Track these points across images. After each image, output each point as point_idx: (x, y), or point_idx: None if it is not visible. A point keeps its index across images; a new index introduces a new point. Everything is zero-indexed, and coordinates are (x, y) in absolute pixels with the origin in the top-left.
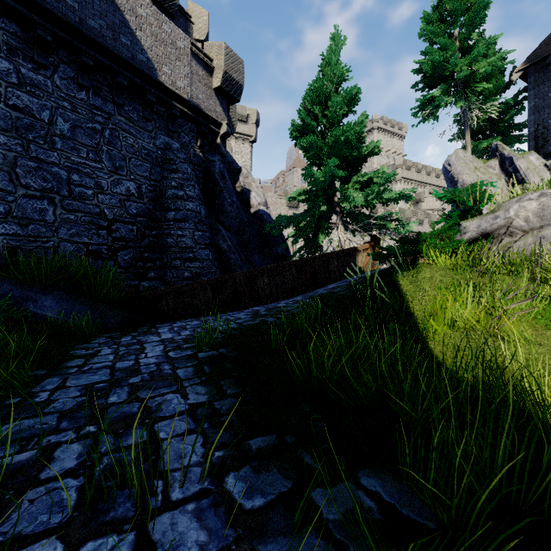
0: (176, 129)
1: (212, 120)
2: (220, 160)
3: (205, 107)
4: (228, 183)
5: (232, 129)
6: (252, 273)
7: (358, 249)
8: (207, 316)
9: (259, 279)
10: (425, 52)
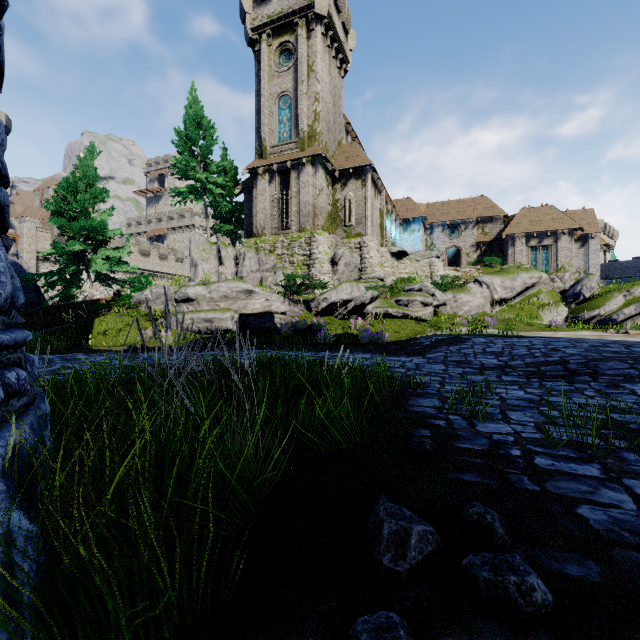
0: None
1: None
2: None
3: None
4: None
5: None
6: None
7: (102, 300)
8: None
9: None
10: (180, 153)
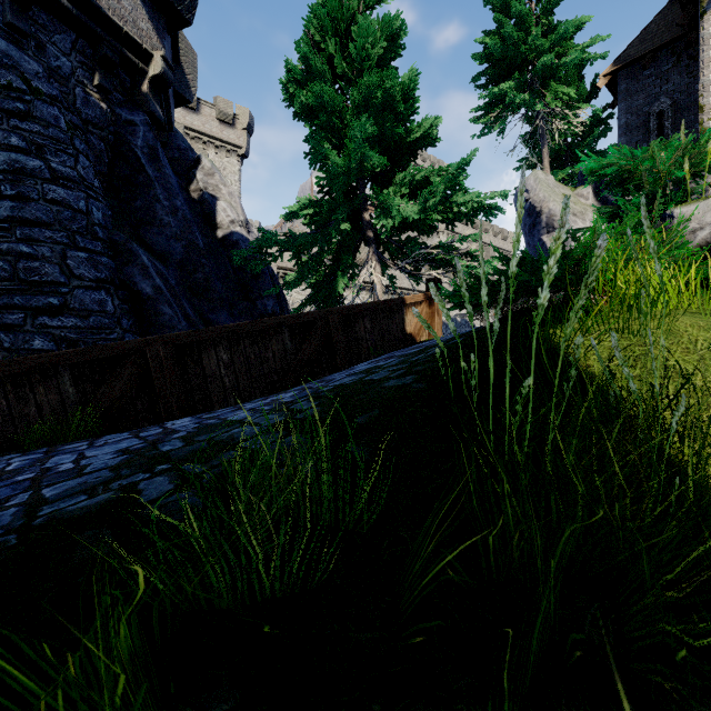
0: (34, 32)
1: (128, 41)
2: (148, 124)
3: (109, 6)
4: (165, 172)
5: (188, 93)
6: (189, 339)
7: (407, 301)
8: (40, 448)
9: (208, 353)
10: (490, 30)
